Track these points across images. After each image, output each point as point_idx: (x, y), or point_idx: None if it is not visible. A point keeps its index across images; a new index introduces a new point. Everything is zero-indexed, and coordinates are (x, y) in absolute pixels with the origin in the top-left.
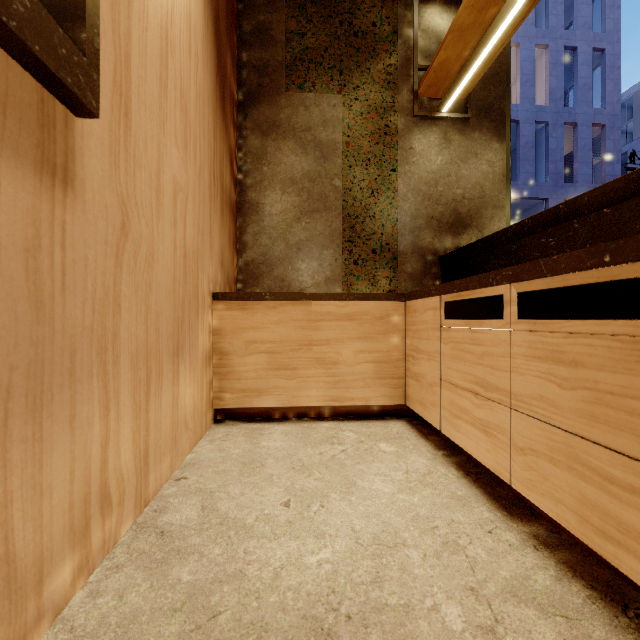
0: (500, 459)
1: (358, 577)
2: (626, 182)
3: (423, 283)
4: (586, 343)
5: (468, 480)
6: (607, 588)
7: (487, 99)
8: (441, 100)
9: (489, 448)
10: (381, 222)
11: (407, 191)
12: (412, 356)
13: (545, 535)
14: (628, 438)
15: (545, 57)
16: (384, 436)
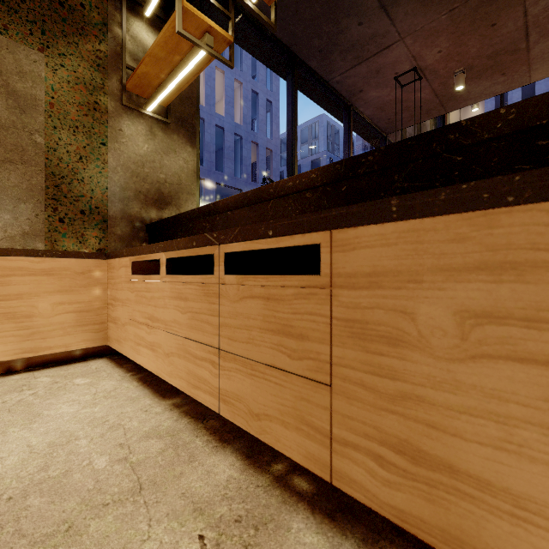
0: (159, 364)
1: (26, 473)
2: (235, 199)
3: (132, 244)
4: (190, 288)
5: (144, 386)
6: (200, 415)
7: (183, 113)
8: (146, 101)
9: (154, 360)
10: (91, 187)
11: (117, 165)
12: (112, 304)
13: (180, 402)
14: (201, 334)
15: (241, 90)
16: (82, 373)
